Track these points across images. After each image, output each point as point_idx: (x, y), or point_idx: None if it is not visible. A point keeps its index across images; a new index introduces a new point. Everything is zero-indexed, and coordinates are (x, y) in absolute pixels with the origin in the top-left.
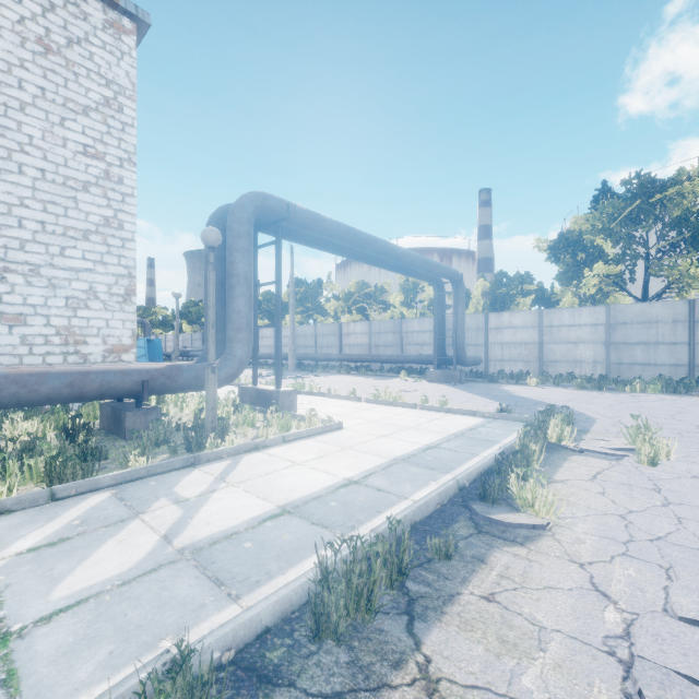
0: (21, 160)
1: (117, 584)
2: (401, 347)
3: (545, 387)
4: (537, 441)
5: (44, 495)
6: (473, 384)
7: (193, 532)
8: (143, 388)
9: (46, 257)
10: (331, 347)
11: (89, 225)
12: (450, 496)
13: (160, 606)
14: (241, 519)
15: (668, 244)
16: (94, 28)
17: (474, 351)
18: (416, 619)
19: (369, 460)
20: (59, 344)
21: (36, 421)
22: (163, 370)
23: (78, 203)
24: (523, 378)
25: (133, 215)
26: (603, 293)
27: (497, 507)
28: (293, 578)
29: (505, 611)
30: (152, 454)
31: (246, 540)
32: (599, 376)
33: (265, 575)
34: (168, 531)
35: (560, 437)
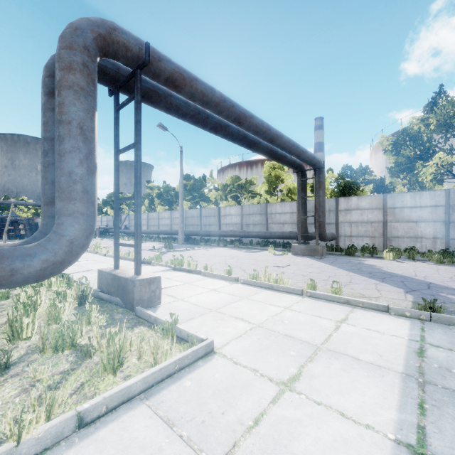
0: None
1: None
2: (266, 226)
3: (404, 261)
4: None
5: None
6: (335, 258)
7: None
8: None
9: None
10: (212, 226)
11: None
12: None
13: None
14: None
15: None
16: None
17: (326, 228)
18: None
19: None
20: None
21: None
22: None
23: None
24: (375, 252)
25: None
26: (437, 180)
27: None
28: None
29: None
30: None
31: None
32: (444, 250)
33: None
34: None
35: None
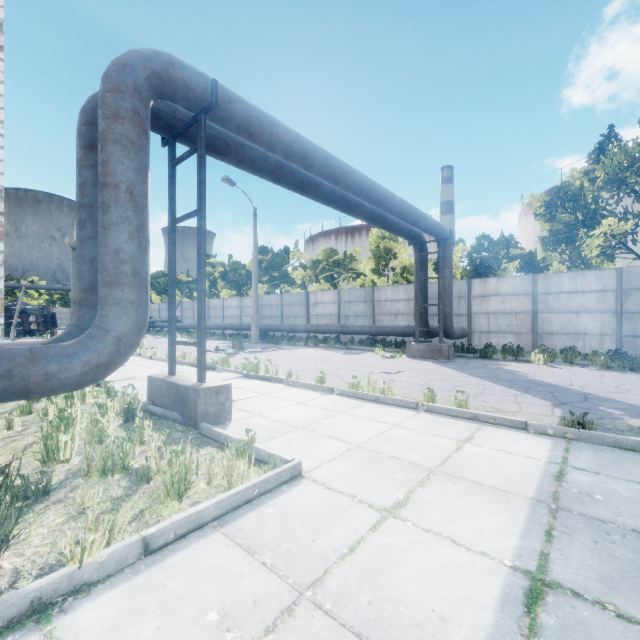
0: None
1: None
2: (373, 318)
3: (558, 366)
4: None
5: None
6: (465, 362)
7: None
8: None
9: None
10: (298, 318)
11: None
12: None
13: None
14: None
15: None
16: None
17: (455, 321)
18: None
19: None
20: None
21: None
22: None
23: None
24: (520, 353)
25: None
26: (606, 255)
27: None
28: None
29: None
30: None
31: None
32: (614, 351)
33: None
34: None
35: None
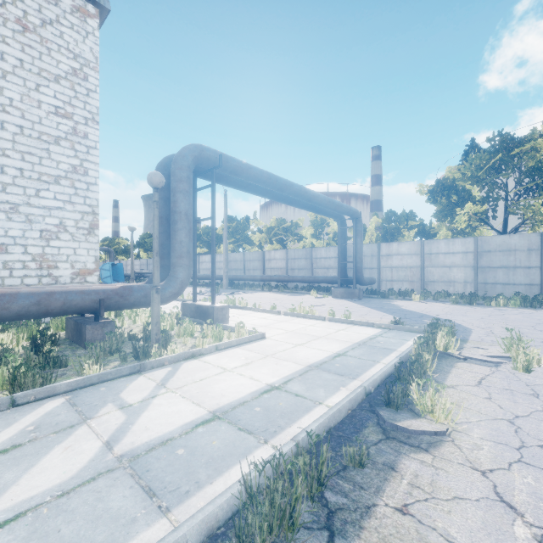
0: (3, 118)
1: (56, 495)
2: (311, 270)
3: (427, 302)
4: (429, 351)
5: (5, 402)
6: (369, 300)
7: (133, 438)
8: (100, 305)
9: (24, 197)
10: (256, 270)
11: (59, 172)
12: (359, 401)
13: (93, 521)
14: (177, 424)
15: (523, 188)
16: (64, 12)
17: (369, 273)
18: (336, 536)
19: (288, 367)
20: (35, 268)
21: (11, 332)
22: (117, 290)
23: (50, 154)
24: (409, 295)
25: (96, 164)
26: (471, 227)
27: (400, 412)
28: (220, 488)
29: (419, 525)
30: (105, 362)
31: (179, 446)
32: (469, 293)
33: (195, 484)
34: (111, 437)
35: (447, 346)
